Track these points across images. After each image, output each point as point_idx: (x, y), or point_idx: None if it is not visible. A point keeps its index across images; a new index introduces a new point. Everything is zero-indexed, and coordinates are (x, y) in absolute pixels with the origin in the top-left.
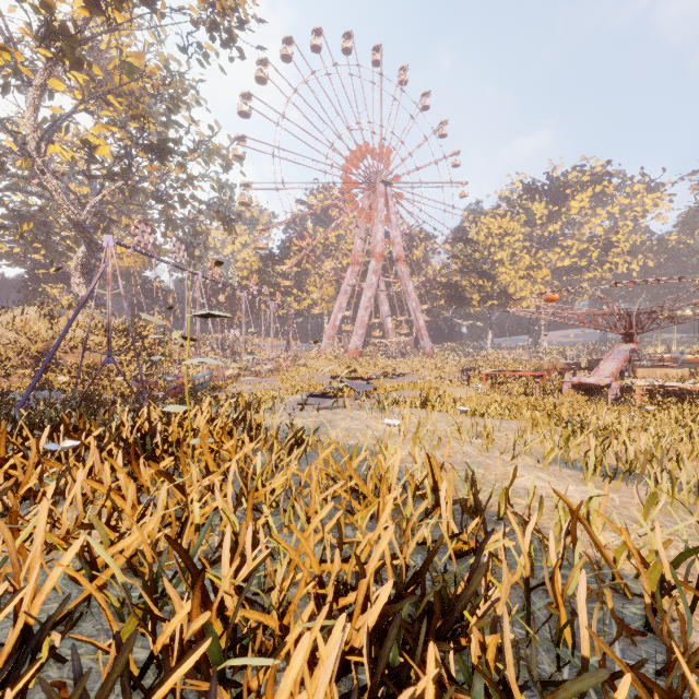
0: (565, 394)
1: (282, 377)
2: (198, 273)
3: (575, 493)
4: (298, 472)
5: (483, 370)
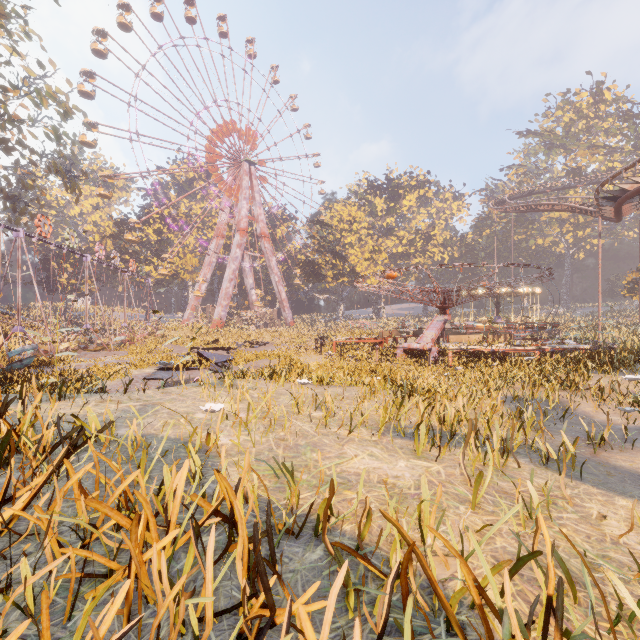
0: (398, 358)
1: (134, 349)
2: (18, 230)
3: (405, 470)
4: (24, 513)
5: (334, 339)
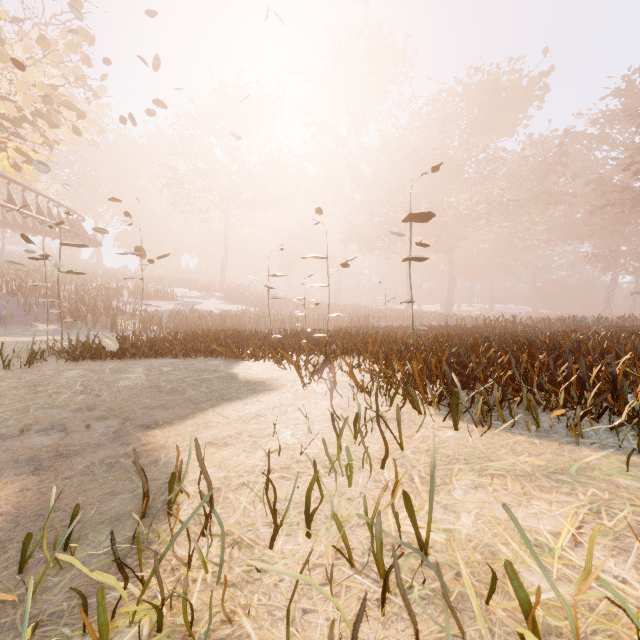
0: None
1: None
2: None
3: (461, 500)
4: None
5: None
